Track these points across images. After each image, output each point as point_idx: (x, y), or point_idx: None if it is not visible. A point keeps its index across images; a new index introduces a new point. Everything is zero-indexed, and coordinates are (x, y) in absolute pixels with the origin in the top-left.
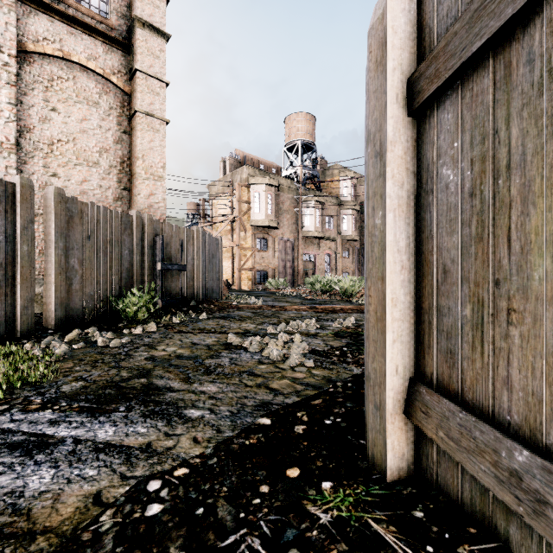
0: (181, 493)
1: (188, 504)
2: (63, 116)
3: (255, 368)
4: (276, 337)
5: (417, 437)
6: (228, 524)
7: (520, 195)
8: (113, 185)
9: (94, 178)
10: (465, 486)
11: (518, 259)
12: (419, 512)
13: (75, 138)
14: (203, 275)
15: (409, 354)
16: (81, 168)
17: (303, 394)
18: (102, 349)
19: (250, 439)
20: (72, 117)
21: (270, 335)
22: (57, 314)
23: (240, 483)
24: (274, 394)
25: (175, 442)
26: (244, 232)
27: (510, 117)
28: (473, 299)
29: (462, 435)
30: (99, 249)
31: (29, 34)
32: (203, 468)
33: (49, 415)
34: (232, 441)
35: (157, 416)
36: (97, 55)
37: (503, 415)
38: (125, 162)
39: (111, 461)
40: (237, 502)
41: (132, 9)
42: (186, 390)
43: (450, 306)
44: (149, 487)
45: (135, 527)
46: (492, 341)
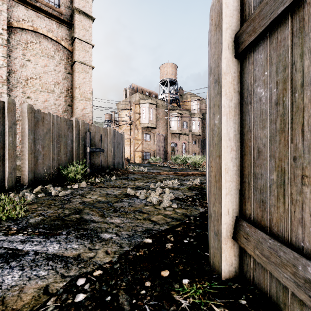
0: (97, 287)
1: (101, 293)
2: (33, 64)
3: (142, 208)
4: (155, 190)
5: (241, 252)
6: (125, 307)
7: (310, 103)
8: (62, 103)
9: (51, 99)
10: (272, 285)
11: (309, 143)
12: (243, 301)
13: (40, 76)
14: (113, 154)
15: (236, 202)
16: (44, 94)
17: (171, 224)
18: (54, 197)
19: (139, 252)
20: (38, 64)
21: (151, 189)
22: (29, 177)
23: (133, 280)
24: (153, 224)
25: (95, 254)
26: (137, 130)
27: (303, 53)
28: (278, 169)
29: (271, 253)
30: (54, 139)
31: (14, 17)
32: (111, 270)
33: (21, 237)
34: (128, 253)
35: (85, 238)
36: (53, 29)
37: (298, 242)
38: (69, 90)
39: (55, 266)
40: (131, 292)
41: (73, 3)
42: (102, 222)
43: (262, 173)
44: (78, 283)
45: (68, 309)
46: (290, 195)
